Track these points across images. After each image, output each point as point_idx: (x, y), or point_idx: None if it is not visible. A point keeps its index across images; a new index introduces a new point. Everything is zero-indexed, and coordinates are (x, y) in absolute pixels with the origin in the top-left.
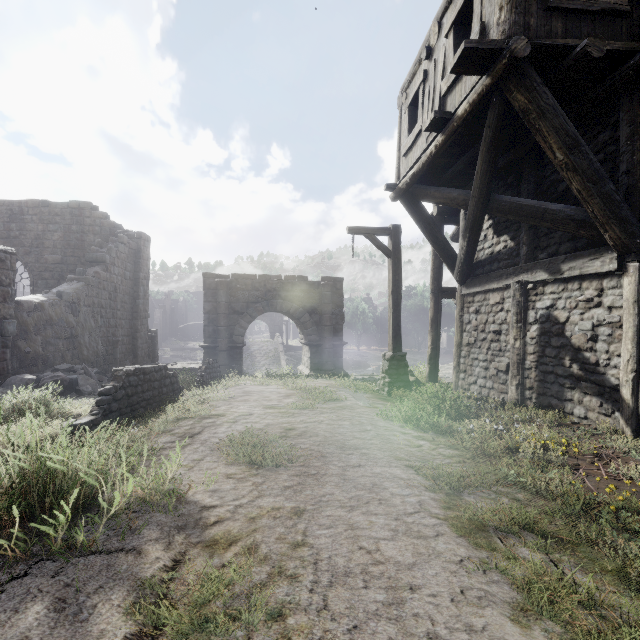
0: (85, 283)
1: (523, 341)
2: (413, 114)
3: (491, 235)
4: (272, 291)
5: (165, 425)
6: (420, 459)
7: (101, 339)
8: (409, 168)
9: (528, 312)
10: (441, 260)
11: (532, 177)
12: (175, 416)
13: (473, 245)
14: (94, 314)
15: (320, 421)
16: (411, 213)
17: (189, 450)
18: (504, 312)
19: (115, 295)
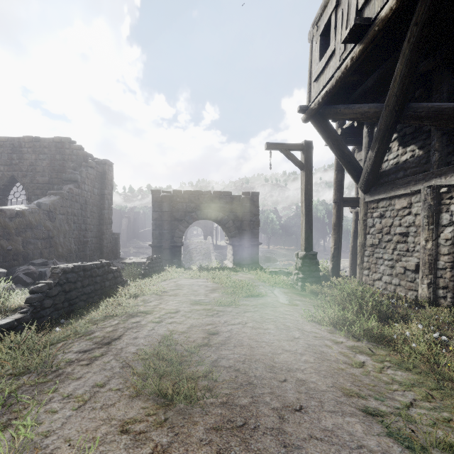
0: (61, 196)
1: (435, 242)
2: (324, 43)
3: (396, 147)
4: (204, 203)
5: (86, 326)
6: (376, 393)
7: (74, 240)
8: (321, 88)
9: (441, 215)
10: (343, 174)
11: (445, 86)
12: (103, 314)
13: (381, 155)
14: (68, 220)
15: (244, 323)
16: (320, 131)
17: (95, 366)
18: (412, 216)
19: (85, 206)
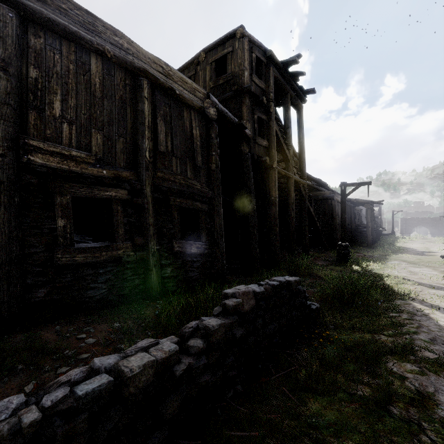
0: None
1: None
2: None
3: None
4: (419, 221)
5: None
6: None
7: None
8: None
9: None
10: None
11: None
12: None
13: None
14: None
15: None
16: None
17: None
18: None
19: None
